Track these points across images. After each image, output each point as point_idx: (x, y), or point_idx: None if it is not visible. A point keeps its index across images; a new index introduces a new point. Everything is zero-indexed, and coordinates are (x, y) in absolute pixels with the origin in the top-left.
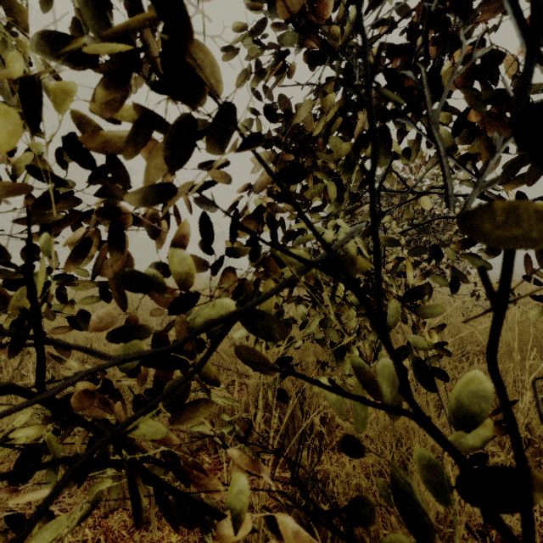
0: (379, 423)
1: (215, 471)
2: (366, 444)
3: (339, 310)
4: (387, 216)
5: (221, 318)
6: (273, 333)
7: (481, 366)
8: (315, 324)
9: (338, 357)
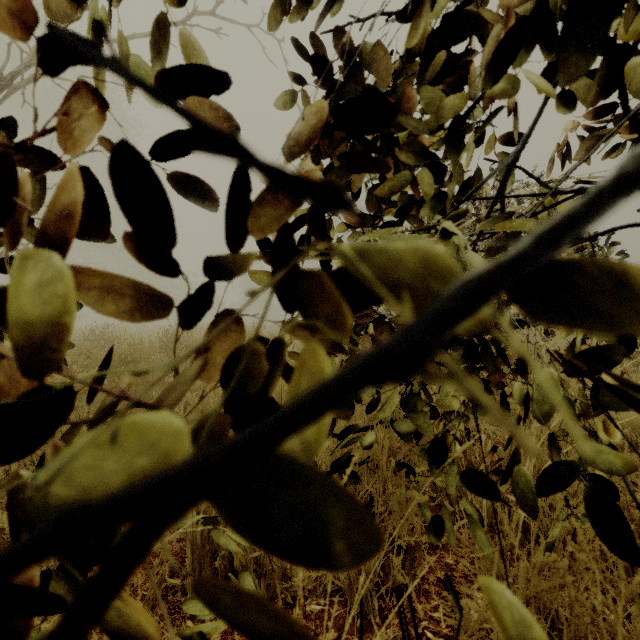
0: (518, 595)
1: (232, 636)
2: (495, 635)
3: (427, 378)
4: (530, 220)
5: (115, 503)
6: (326, 539)
7: (626, 456)
8: (392, 404)
9: (434, 462)
